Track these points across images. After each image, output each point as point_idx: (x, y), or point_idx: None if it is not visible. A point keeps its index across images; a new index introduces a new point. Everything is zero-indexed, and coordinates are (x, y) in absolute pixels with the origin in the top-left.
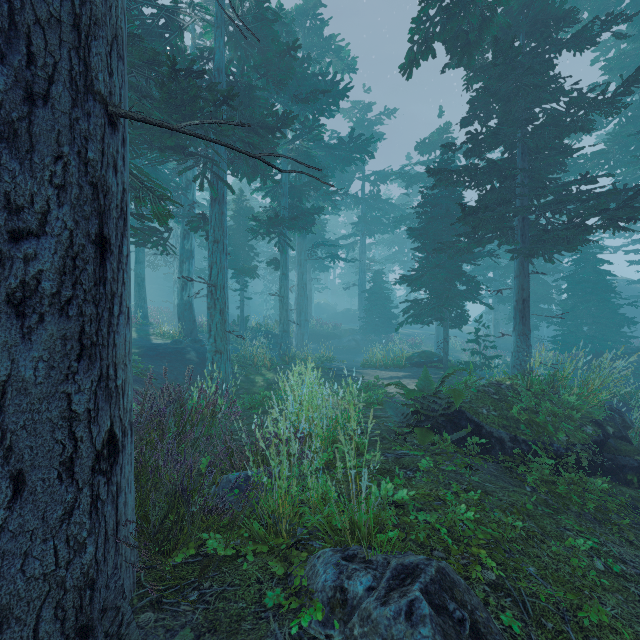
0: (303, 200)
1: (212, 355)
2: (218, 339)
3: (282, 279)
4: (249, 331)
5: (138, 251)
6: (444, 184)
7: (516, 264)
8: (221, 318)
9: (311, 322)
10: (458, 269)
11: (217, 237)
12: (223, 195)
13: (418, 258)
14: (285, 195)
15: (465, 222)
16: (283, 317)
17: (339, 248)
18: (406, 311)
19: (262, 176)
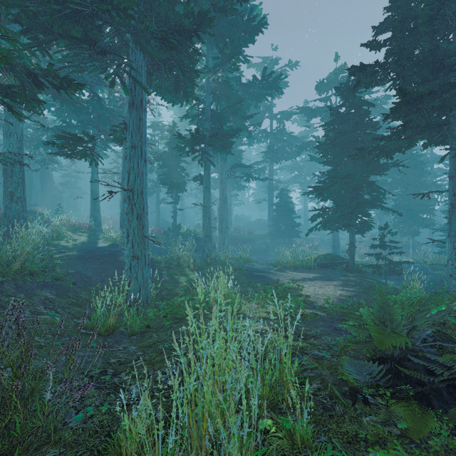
0: (223, 126)
1: (130, 260)
2: (135, 244)
3: (205, 191)
4: (180, 236)
5: (93, 172)
6: (367, 83)
7: (452, 163)
8: (138, 223)
9: (231, 229)
10: (365, 179)
11: (134, 142)
12: (141, 101)
13: (324, 172)
14: (208, 119)
15: (399, 115)
16: (206, 224)
17: (252, 172)
18: (314, 218)
19: (184, 93)
